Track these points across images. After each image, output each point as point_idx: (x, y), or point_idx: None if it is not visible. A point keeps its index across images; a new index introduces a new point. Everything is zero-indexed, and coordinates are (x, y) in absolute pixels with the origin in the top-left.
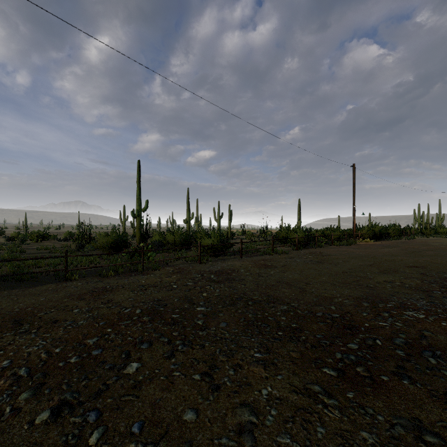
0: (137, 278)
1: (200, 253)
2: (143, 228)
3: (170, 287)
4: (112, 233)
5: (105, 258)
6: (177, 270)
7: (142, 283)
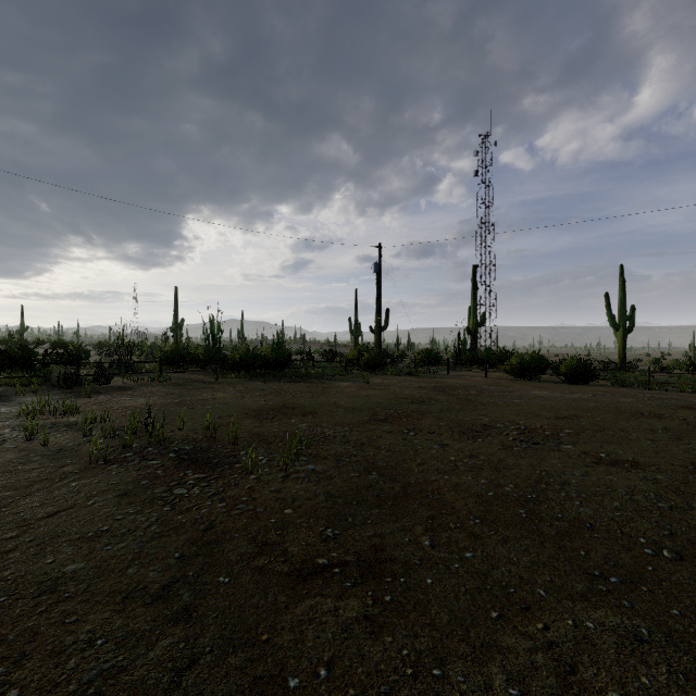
0: None
1: None
2: None
3: None
4: None
5: None
6: None
7: None
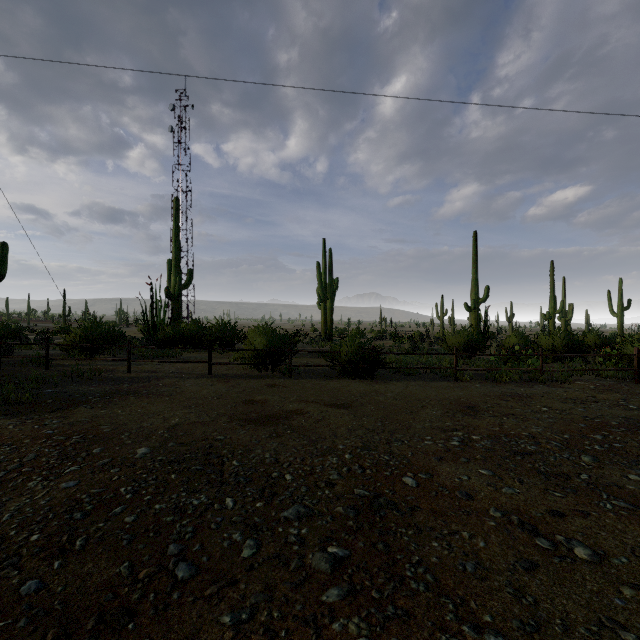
0: (546, 389)
1: (637, 367)
2: (479, 326)
3: (624, 406)
4: (463, 332)
5: (461, 361)
6: (604, 387)
7: (564, 395)
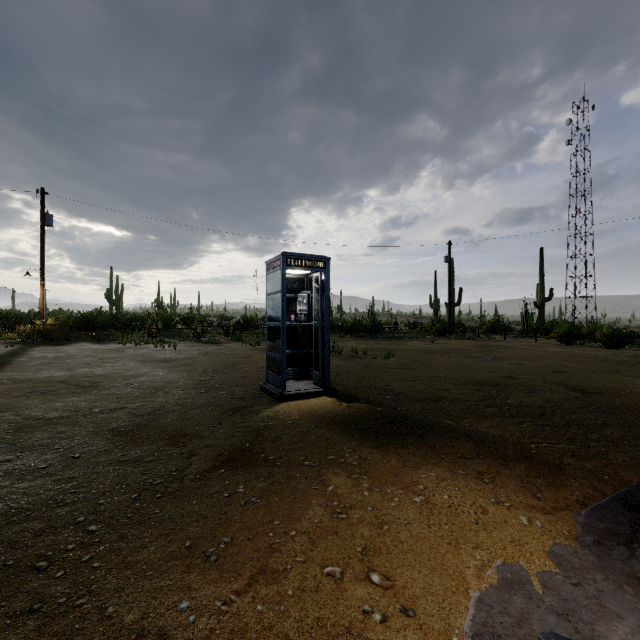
0: None
1: None
2: None
3: None
4: None
5: None
6: None
7: None
